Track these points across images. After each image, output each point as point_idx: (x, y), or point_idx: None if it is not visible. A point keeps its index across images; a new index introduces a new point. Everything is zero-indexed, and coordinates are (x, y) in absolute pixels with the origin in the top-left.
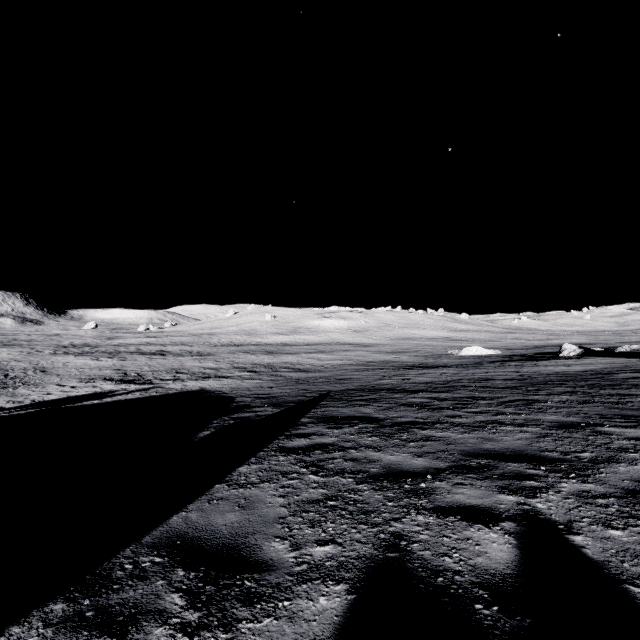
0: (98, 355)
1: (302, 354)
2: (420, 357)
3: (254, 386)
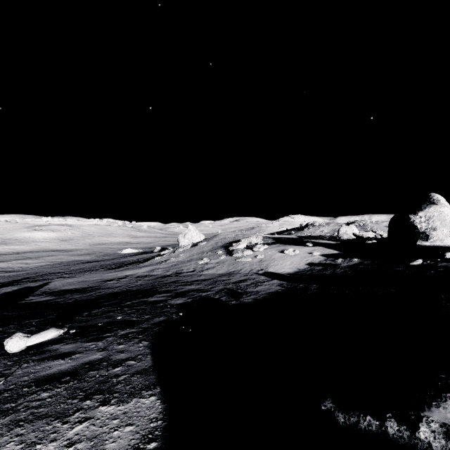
0: None
1: (12, 261)
2: (98, 256)
3: None
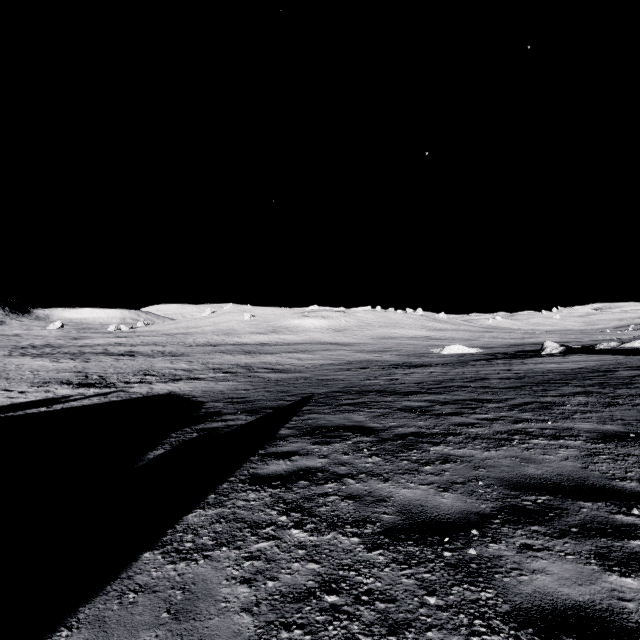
0: (59, 356)
1: (282, 354)
2: (402, 356)
3: (229, 389)
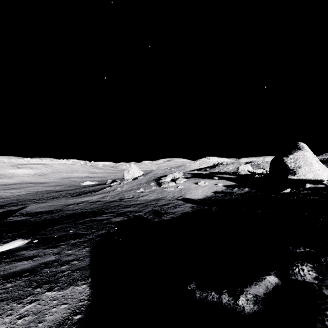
0: None
1: (0, 191)
2: (65, 187)
3: None
